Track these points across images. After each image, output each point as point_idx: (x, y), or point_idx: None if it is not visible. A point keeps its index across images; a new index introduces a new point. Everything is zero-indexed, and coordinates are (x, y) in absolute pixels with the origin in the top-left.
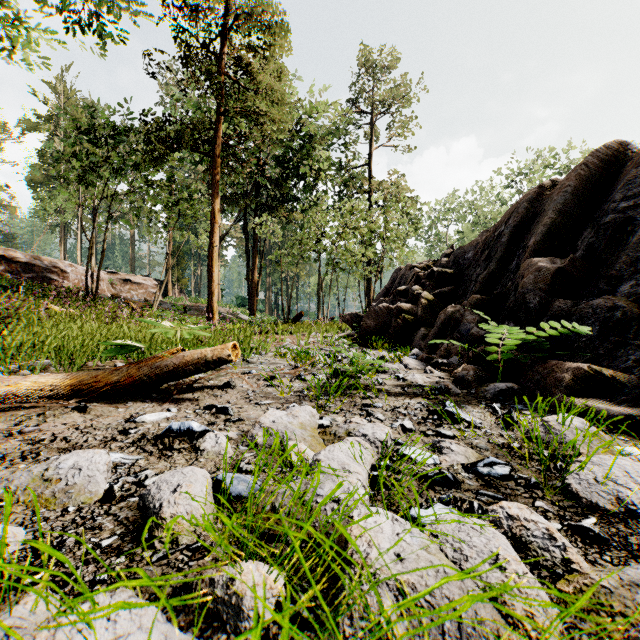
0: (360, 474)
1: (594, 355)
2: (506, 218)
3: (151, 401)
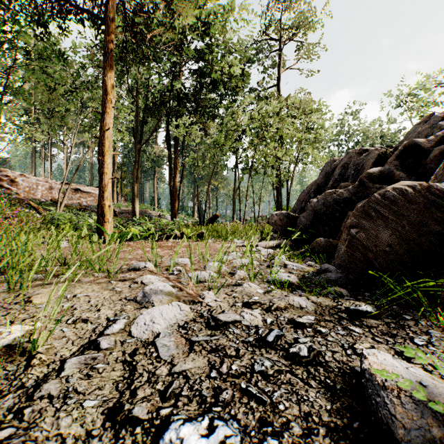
0: None
1: None
2: None
3: None
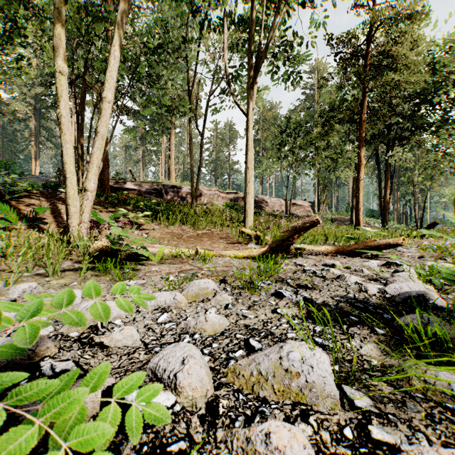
0: None
1: None
2: None
3: (365, 258)
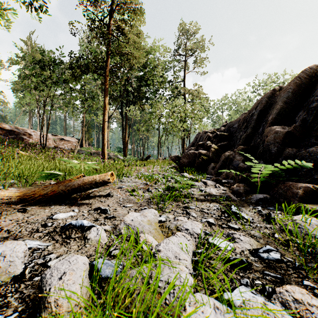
0: (186, 260)
1: (311, 179)
2: (255, 106)
3: (65, 205)
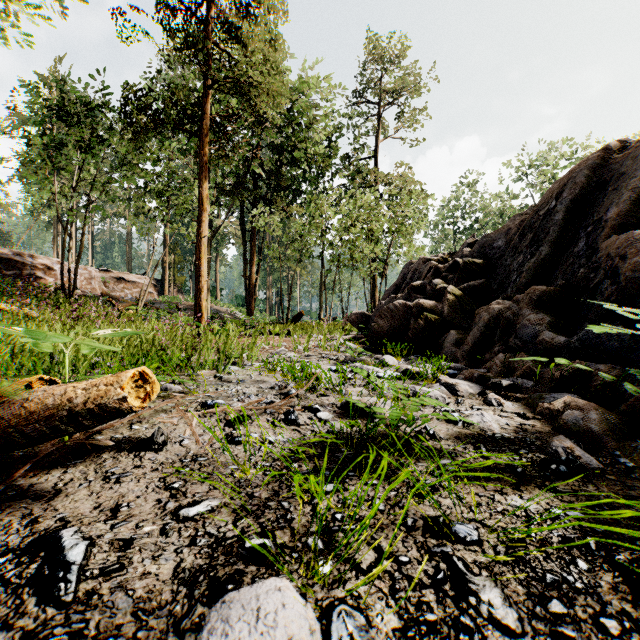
0: None
1: None
2: (555, 192)
3: None
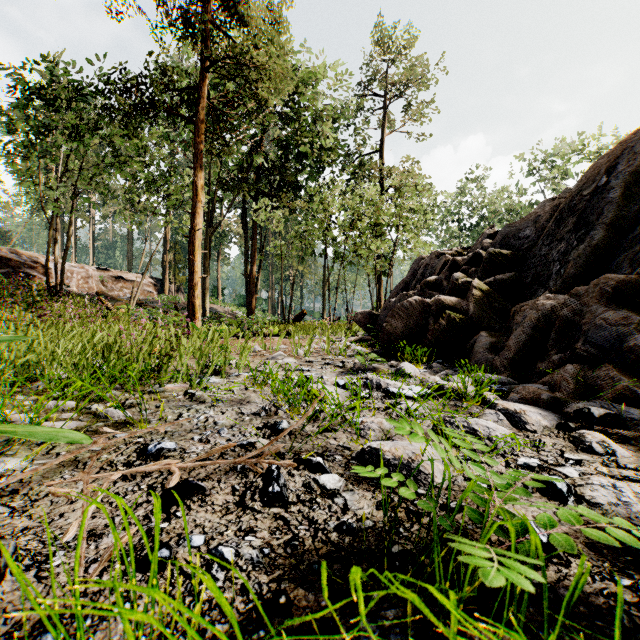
0: None
1: None
2: (604, 168)
3: None
